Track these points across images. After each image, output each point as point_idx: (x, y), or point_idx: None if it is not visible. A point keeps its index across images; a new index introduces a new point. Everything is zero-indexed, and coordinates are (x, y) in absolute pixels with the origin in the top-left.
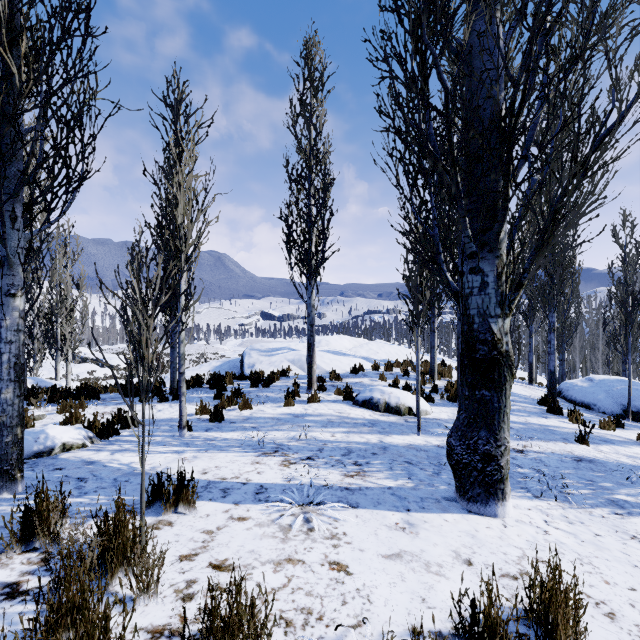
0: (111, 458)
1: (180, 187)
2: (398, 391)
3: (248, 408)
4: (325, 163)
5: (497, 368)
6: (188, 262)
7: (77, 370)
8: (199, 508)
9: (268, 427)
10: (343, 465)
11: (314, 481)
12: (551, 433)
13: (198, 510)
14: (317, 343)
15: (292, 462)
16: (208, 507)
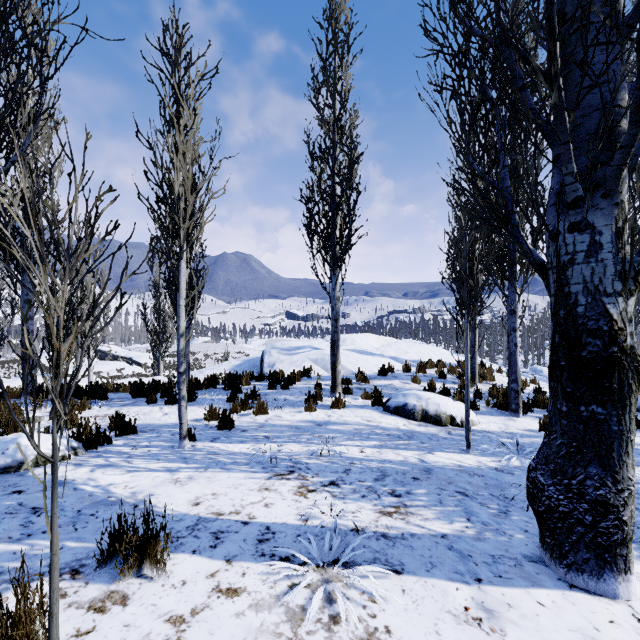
0: (88, 477)
1: (178, 150)
2: (437, 396)
3: (263, 413)
4: (351, 135)
5: (617, 372)
6: (189, 241)
7: (108, 367)
8: (174, 568)
9: (284, 438)
10: (377, 495)
11: (339, 521)
12: (636, 453)
13: (172, 572)
14: (342, 342)
15: (311, 489)
16: (188, 566)
